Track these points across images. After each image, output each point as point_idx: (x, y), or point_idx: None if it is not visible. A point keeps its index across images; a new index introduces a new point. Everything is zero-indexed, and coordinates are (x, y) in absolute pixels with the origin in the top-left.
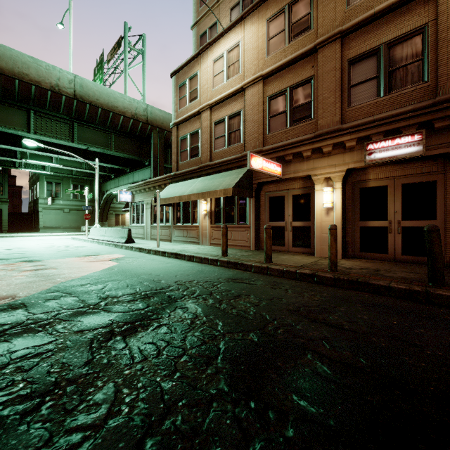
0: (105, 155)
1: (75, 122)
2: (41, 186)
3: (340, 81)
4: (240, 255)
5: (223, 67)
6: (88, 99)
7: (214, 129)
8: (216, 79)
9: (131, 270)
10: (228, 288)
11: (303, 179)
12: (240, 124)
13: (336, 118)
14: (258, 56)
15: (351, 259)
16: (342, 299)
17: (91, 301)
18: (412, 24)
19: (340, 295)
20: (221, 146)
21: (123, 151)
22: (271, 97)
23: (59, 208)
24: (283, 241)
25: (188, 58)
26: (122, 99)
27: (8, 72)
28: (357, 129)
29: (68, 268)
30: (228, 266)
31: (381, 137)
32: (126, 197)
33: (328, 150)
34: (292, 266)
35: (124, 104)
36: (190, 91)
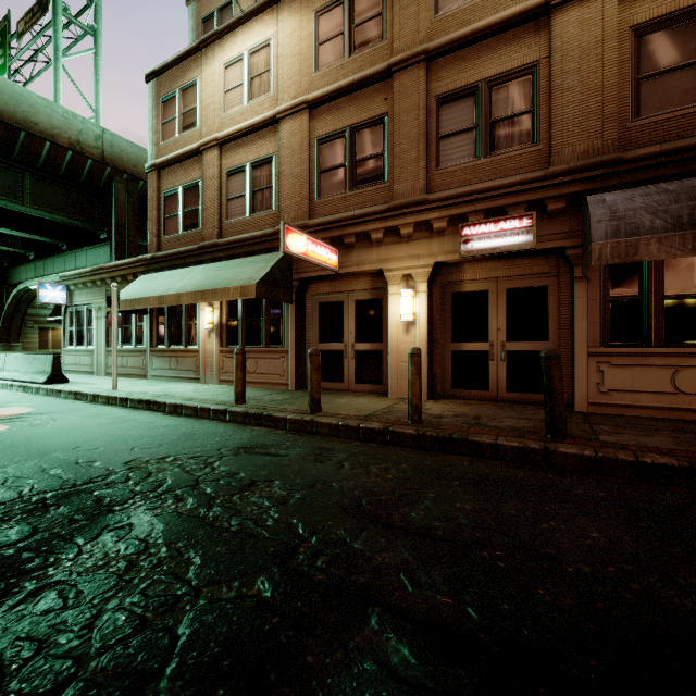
0: (11, 213)
1: None
2: None
3: (425, 128)
4: (269, 400)
5: (243, 79)
6: None
7: (227, 182)
8: (231, 96)
9: (34, 441)
10: (235, 468)
11: (371, 276)
12: (272, 179)
13: (419, 183)
14: (301, 69)
15: (441, 400)
16: (430, 473)
17: None
18: (520, 58)
19: (427, 466)
20: (238, 213)
21: (51, 209)
22: (321, 139)
23: None
24: (341, 374)
25: (179, 53)
26: (48, 110)
27: None
28: (449, 203)
29: None
30: (246, 422)
31: (481, 218)
32: (55, 296)
33: (407, 232)
34: (354, 416)
35: (53, 120)
36: (183, 111)
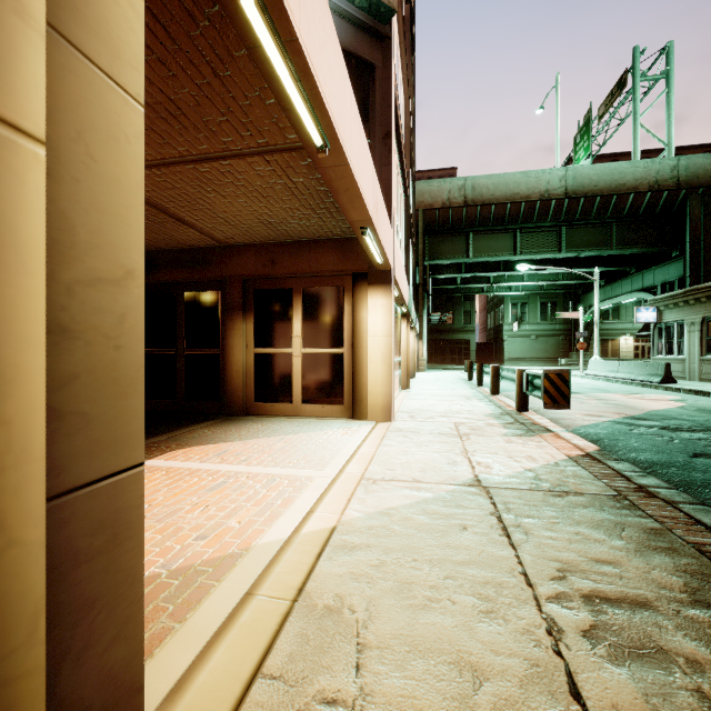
0: (594, 255)
1: (562, 226)
2: (506, 310)
3: None
4: None
5: None
6: (582, 191)
7: None
8: None
9: None
10: None
11: None
12: None
13: None
14: None
15: None
16: None
17: (710, 426)
18: None
19: None
20: None
21: (630, 245)
22: None
23: (524, 335)
24: None
25: None
26: (632, 169)
27: (501, 199)
28: None
29: (630, 402)
30: None
31: None
32: (647, 317)
33: None
34: None
35: (636, 175)
36: None
